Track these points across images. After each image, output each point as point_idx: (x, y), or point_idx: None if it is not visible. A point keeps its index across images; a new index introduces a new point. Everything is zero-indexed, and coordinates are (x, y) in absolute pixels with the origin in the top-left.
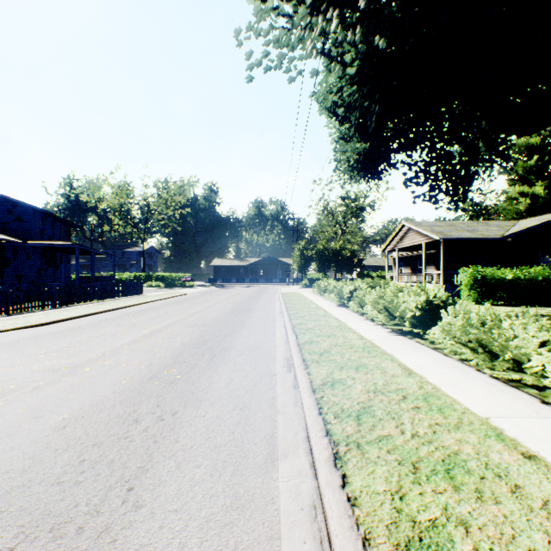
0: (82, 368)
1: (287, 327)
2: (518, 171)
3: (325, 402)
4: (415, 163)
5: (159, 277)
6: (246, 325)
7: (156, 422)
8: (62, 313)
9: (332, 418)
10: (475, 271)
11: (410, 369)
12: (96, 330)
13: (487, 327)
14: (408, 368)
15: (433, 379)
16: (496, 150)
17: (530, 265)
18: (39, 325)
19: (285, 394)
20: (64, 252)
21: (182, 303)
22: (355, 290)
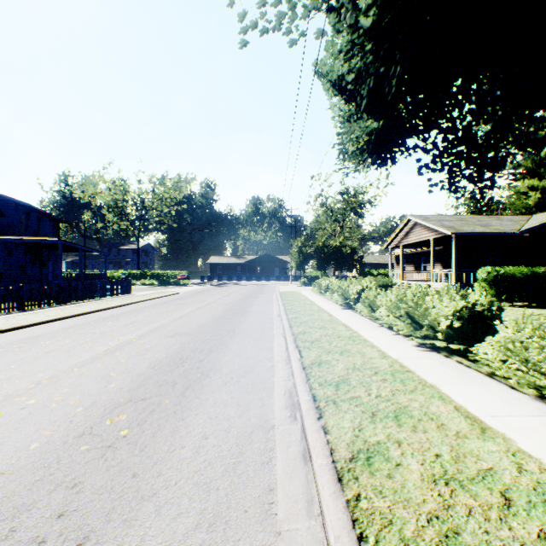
0: None
1: (287, 338)
2: (527, 164)
3: (365, 516)
4: (434, 144)
5: (154, 275)
6: (238, 333)
7: None
8: (26, 318)
9: None
10: (494, 269)
11: (478, 420)
12: (54, 341)
13: None
14: (473, 416)
15: (527, 443)
16: (543, 121)
17: None
18: None
19: (289, 479)
20: (51, 249)
21: (171, 304)
22: (363, 290)
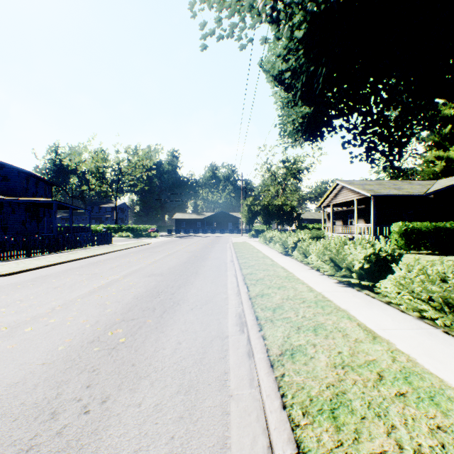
0: (22, 328)
1: (238, 277)
2: (434, 138)
3: (287, 385)
4: (354, 125)
5: (129, 229)
6: (200, 274)
7: (77, 417)
8: (32, 262)
9: (301, 416)
10: (404, 224)
11: (372, 331)
12: (58, 280)
13: (453, 285)
14: (369, 329)
15: (402, 345)
16: (435, 110)
17: (450, 218)
18: (5, 275)
19: (238, 367)
20: (46, 207)
21: (145, 252)
22: (299, 241)
